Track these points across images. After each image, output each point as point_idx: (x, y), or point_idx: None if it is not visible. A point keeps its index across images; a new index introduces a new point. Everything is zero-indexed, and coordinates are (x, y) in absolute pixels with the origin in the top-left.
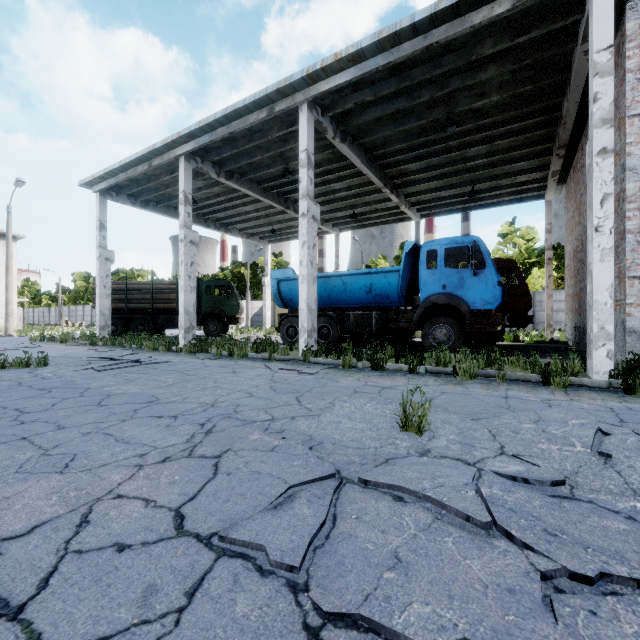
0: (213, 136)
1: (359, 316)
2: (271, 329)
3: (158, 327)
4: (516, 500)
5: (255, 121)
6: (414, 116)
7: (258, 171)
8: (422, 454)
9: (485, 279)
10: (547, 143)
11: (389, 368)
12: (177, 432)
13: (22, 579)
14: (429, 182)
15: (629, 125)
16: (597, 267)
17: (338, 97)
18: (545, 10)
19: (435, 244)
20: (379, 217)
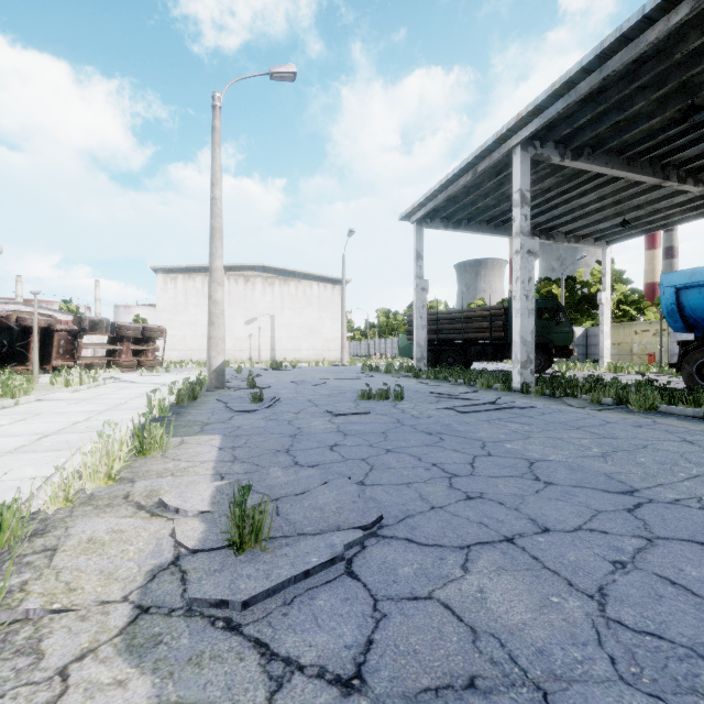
0: (571, 97)
1: None
2: (612, 365)
3: (469, 360)
4: None
5: (659, 35)
6: None
7: (627, 131)
8: None
9: None
10: None
11: None
12: None
13: None
14: None
15: None
16: None
17: None
18: None
19: None
20: None
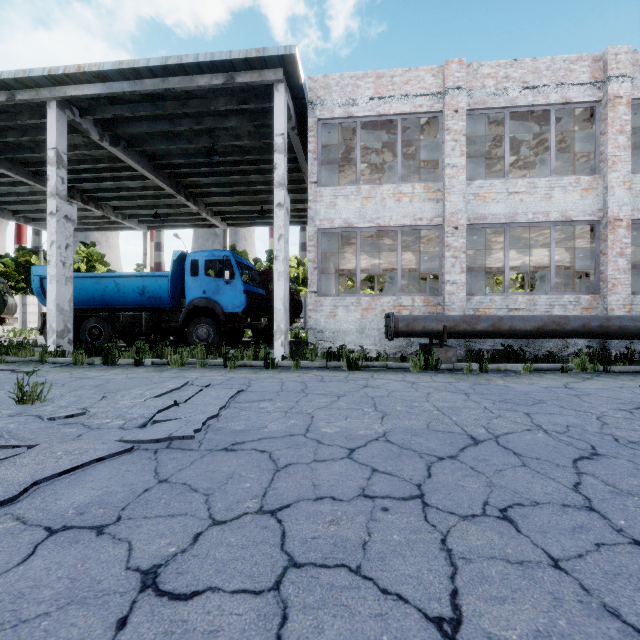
0: None
1: (130, 317)
2: None
3: None
4: (17, 427)
5: None
6: (185, 139)
7: (18, 152)
8: (11, 416)
9: (235, 287)
10: (305, 183)
11: (124, 363)
12: None
13: None
14: (223, 196)
15: (310, 188)
16: (276, 284)
17: (96, 104)
18: (256, 91)
19: (198, 255)
20: (187, 220)
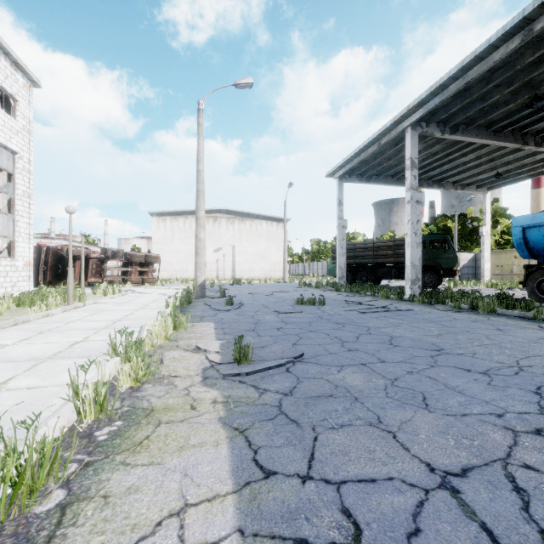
0: (444, 95)
1: None
2: (491, 282)
3: (378, 278)
4: None
5: (501, 56)
6: None
7: (490, 113)
8: None
9: None
10: None
11: None
12: (511, 395)
13: (519, 543)
14: None
15: None
16: None
17: None
18: None
19: None
20: None
